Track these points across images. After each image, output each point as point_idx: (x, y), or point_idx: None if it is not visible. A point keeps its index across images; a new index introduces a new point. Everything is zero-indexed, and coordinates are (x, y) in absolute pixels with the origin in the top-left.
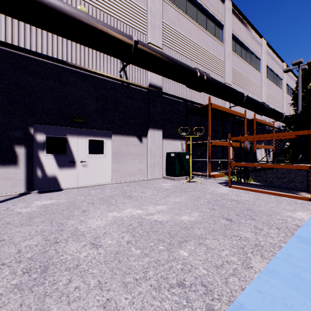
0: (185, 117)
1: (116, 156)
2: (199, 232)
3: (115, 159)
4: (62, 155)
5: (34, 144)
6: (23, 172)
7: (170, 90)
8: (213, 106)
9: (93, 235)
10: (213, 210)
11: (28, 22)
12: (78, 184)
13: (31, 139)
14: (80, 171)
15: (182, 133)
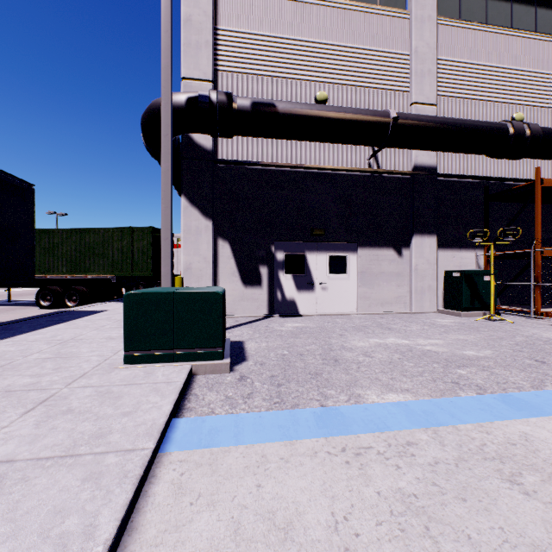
0: (484, 208)
1: (363, 277)
2: (486, 364)
3: (362, 280)
4: (301, 275)
5: (274, 263)
6: (266, 293)
7: (451, 166)
8: (545, 184)
9: (361, 351)
10: (518, 352)
11: (276, 137)
12: (317, 311)
13: (272, 258)
14: (319, 296)
15: (474, 239)
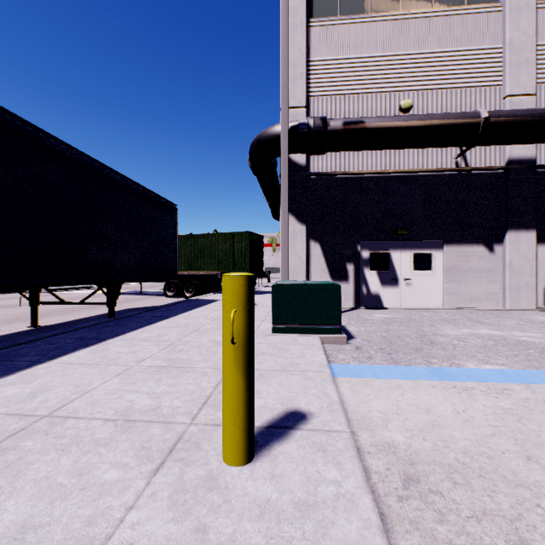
0: None
1: (450, 273)
2: None
3: (448, 277)
4: (385, 272)
5: (360, 261)
6: (352, 288)
7: None
8: None
9: (454, 337)
10: None
11: (363, 149)
12: (401, 305)
13: (358, 256)
14: (403, 291)
15: None
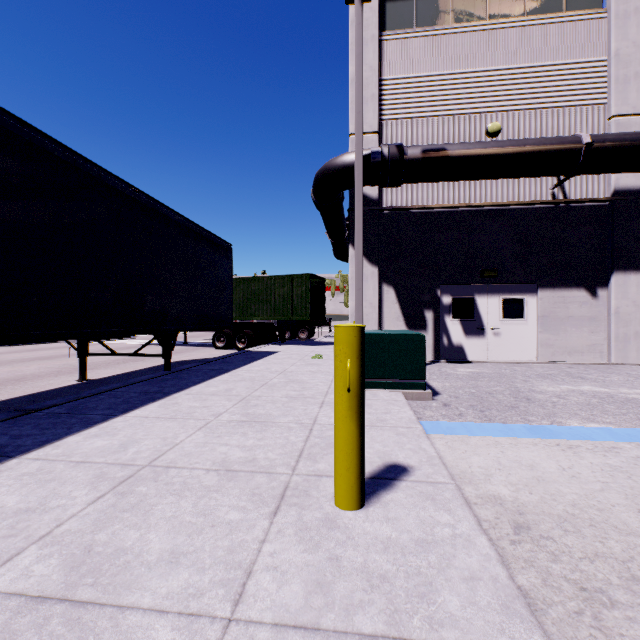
0: None
1: (545, 322)
2: None
3: (543, 326)
4: (469, 320)
5: (440, 308)
6: (431, 338)
7: None
8: None
9: (553, 394)
10: None
11: (445, 180)
12: (488, 358)
13: (438, 302)
14: (491, 342)
15: None
